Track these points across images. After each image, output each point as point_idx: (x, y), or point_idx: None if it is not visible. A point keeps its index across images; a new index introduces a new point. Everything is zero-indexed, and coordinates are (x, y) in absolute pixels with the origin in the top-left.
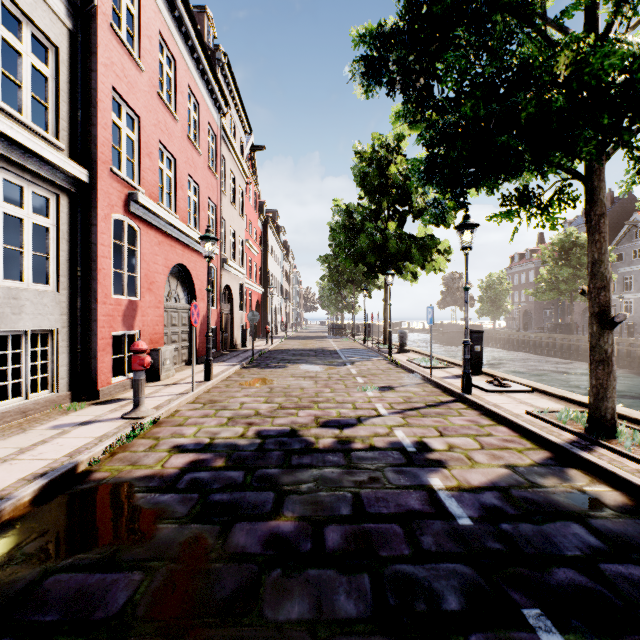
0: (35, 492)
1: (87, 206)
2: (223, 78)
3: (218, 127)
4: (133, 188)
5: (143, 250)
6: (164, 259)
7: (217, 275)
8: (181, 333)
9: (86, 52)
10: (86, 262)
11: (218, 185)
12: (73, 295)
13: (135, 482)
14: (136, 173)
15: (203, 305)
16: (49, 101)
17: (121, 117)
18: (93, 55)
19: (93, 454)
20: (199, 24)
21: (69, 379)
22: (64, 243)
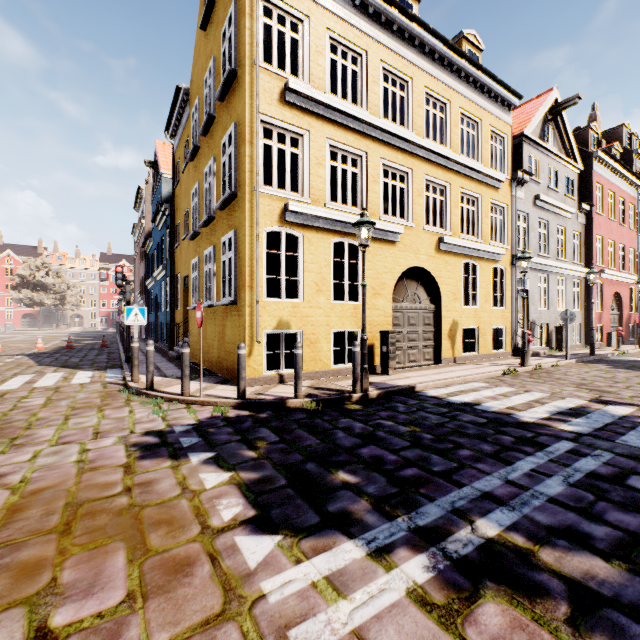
0: (610, 355)
1: (588, 281)
2: (637, 159)
3: (635, 198)
4: (600, 267)
5: (603, 291)
6: (609, 292)
7: (634, 292)
8: (614, 327)
9: (587, 228)
10: (587, 300)
11: (634, 235)
12: (583, 312)
13: (634, 357)
14: (600, 260)
15: (626, 312)
16: (578, 251)
17: (596, 242)
18: (590, 229)
19: (616, 353)
20: (618, 135)
21: (582, 340)
22: (581, 295)
